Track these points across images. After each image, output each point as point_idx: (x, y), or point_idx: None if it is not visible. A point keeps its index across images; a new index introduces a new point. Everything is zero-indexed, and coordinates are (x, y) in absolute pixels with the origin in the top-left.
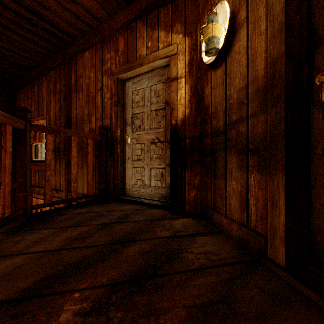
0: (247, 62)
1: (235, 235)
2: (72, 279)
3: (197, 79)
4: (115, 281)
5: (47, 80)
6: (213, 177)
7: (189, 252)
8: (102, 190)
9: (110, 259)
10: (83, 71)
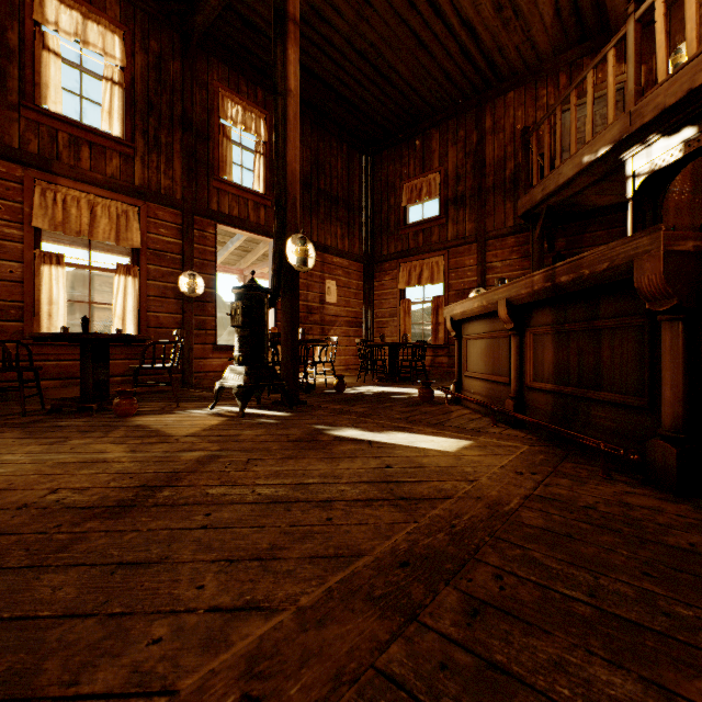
0: None
1: None
2: None
3: None
4: None
5: (440, 132)
6: None
7: None
8: None
9: None
10: (505, 112)
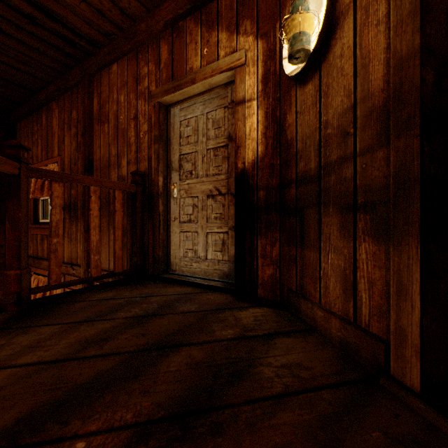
0: (354, 69)
1: (335, 336)
2: (76, 415)
3: (275, 102)
4: (146, 418)
5: (59, 107)
6: (300, 247)
7: (264, 364)
8: (136, 265)
9: (141, 378)
10: (109, 93)
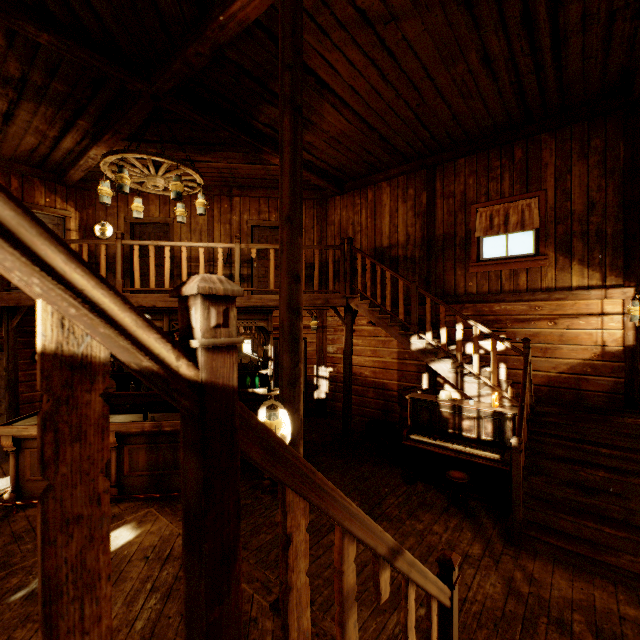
0: None
1: None
2: None
3: (84, 236)
4: None
5: None
6: None
7: None
8: None
9: None
10: None
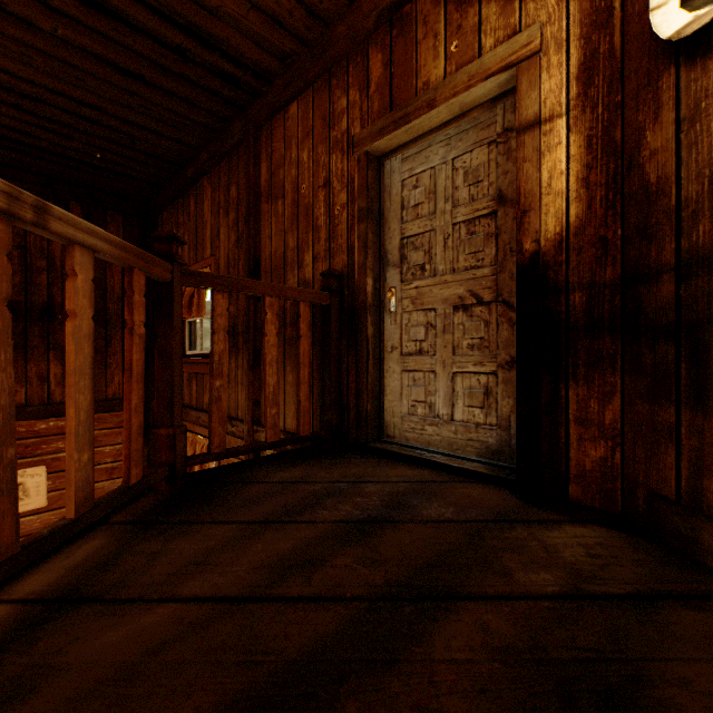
0: None
1: None
2: None
3: (610, 112)
4: None
5: (212, 184)
6: (690, 408)
7: (674, 682)
8: (330, 425)
9: (401, 668)
10: (285, 151)
